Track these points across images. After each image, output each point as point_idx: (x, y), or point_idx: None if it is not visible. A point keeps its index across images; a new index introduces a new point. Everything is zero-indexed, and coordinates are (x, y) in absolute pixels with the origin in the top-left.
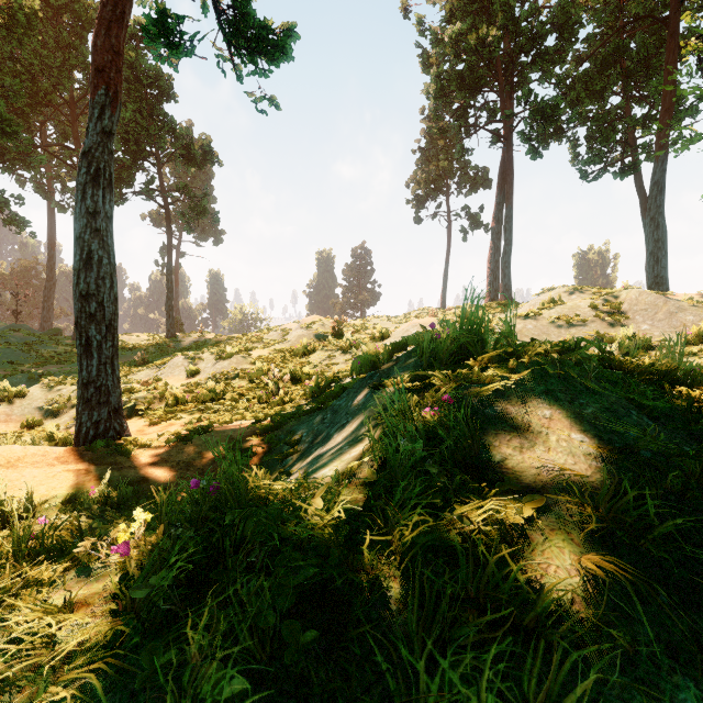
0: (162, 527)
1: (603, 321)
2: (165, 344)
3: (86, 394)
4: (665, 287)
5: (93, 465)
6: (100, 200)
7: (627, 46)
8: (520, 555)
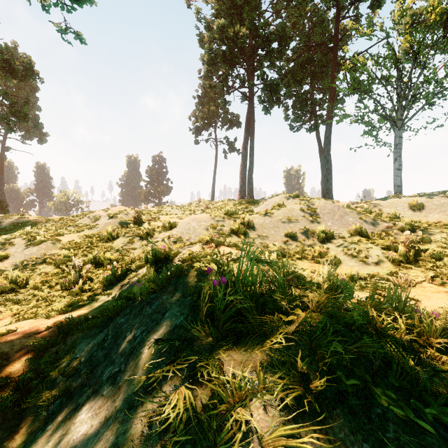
0: None
1: (307, 219)
2: None
3: None
4: (331, 195)
5: None
6: None
7: (313, 58)
8: None
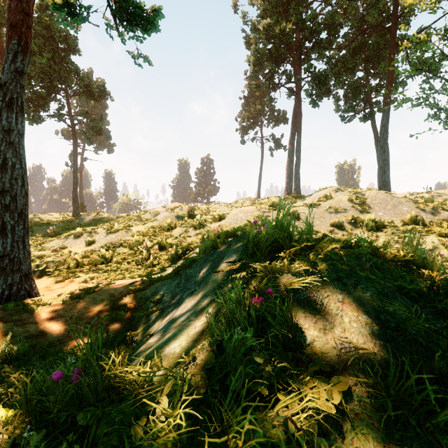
0: (21, 427)
1: (356, 209)
2: (71, 220)
3: (2, 264)
4: (388, 187)
5: (2, 322)
6: (13, 121)
7: (367, 42)
8: (334, 445)
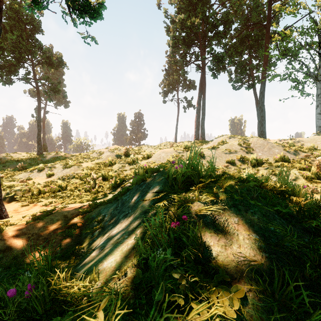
0: None
1: (243, 151)
2: (36, 158)
3: None
4: (265, 136)
5: None
6: None
7: (251, 34)
8: None
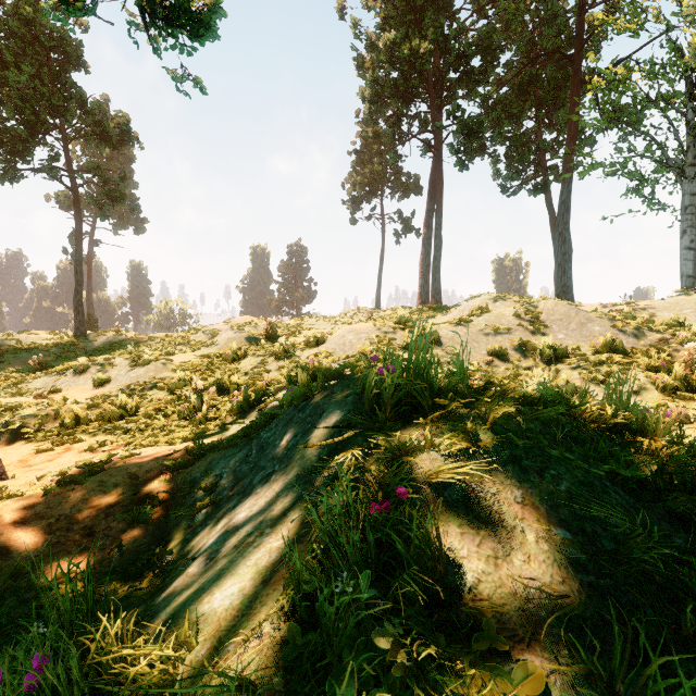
0: None
1: (525, 329)
2: (72, 344)
3: None
4: (570, 295)
5: None
6: None
7: (540, 76)
8: None
